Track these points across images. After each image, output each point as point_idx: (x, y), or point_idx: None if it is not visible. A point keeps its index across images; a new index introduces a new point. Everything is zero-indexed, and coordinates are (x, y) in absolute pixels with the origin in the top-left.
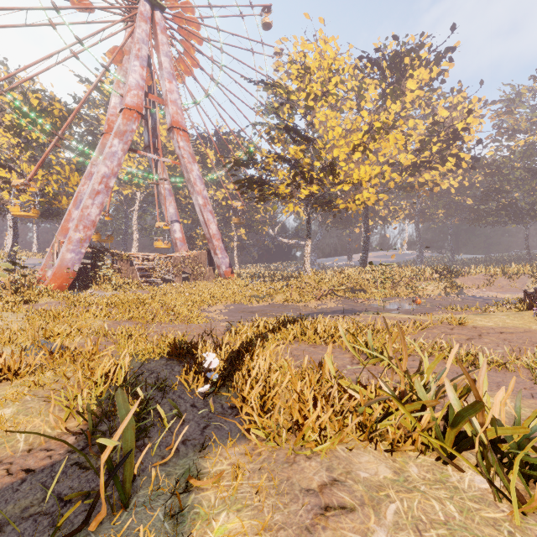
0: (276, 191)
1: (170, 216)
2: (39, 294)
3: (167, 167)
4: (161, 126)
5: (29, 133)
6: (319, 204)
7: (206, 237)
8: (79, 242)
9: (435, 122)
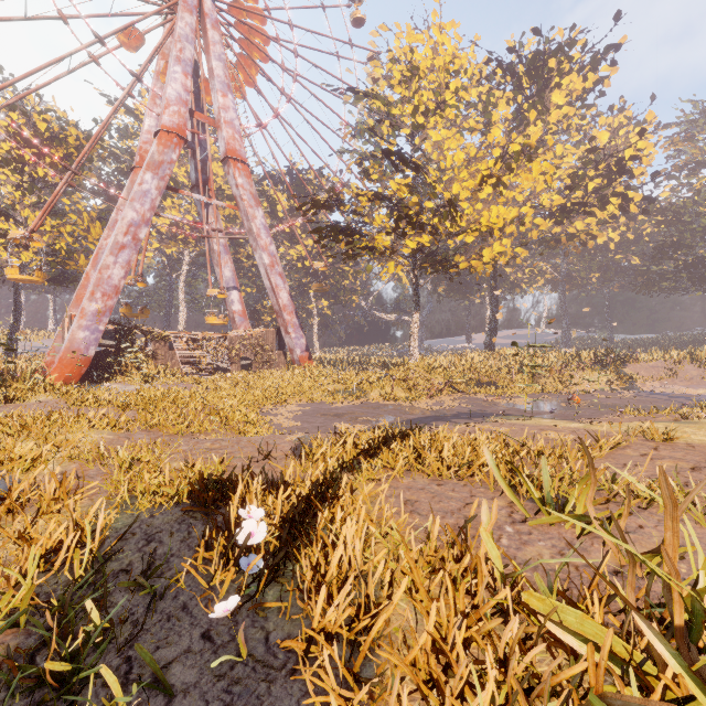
0: (371, 244)
1: (226, 281)
2: (33, 389)
3: (224, 217)
4: (216, 162)
5: (35, 169)
6: (430, 263)
7: (275, 310)
8: (95, 316)
9: (591, 148)
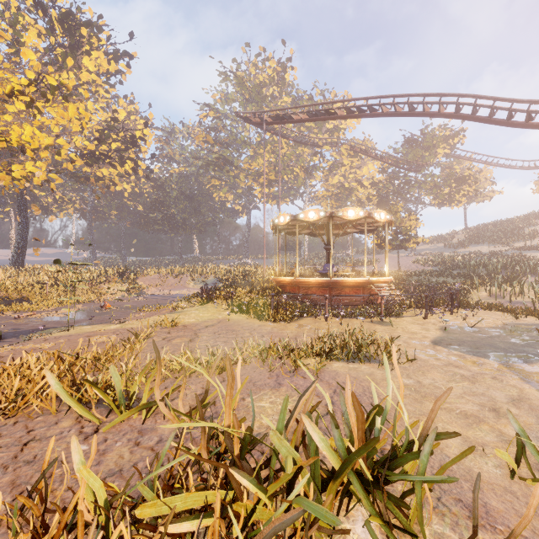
0: None
1: None
2: None
3: None
4: None
5: None
6: None
7: None
8: None
9: (115, 118)
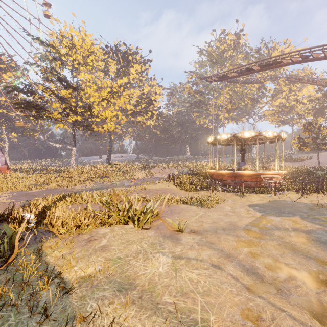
0: (51, 115)
1: None
2: None
3: None
4: None
5: None
6: (81, 126)
7: None
8: None
9: (143, 93)
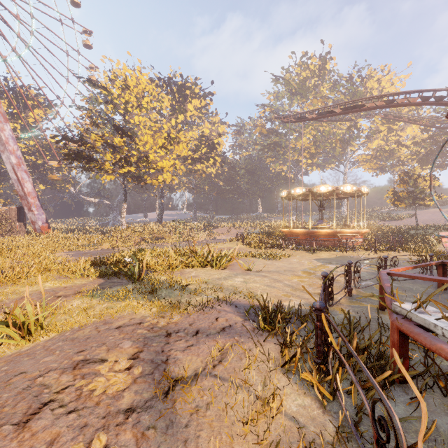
0: (102, 167)
1: None
2: None
3: None
4: None
5: None
6: (132, 177)
7: (19, 195)
8: None
9: (203, 135)
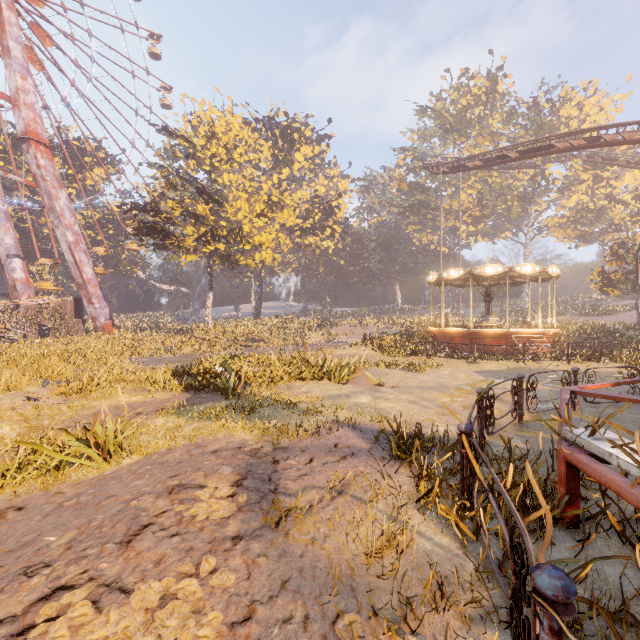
0: (182, 244)
1: (6, 248)
2: None
3: None
4: None
5: None
6: (220, 257)
7: (77, 282)
8: None
9: (317, 195)
